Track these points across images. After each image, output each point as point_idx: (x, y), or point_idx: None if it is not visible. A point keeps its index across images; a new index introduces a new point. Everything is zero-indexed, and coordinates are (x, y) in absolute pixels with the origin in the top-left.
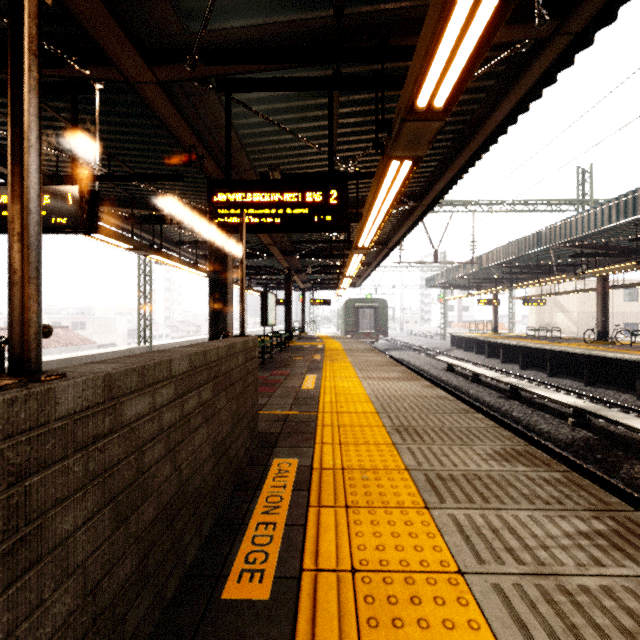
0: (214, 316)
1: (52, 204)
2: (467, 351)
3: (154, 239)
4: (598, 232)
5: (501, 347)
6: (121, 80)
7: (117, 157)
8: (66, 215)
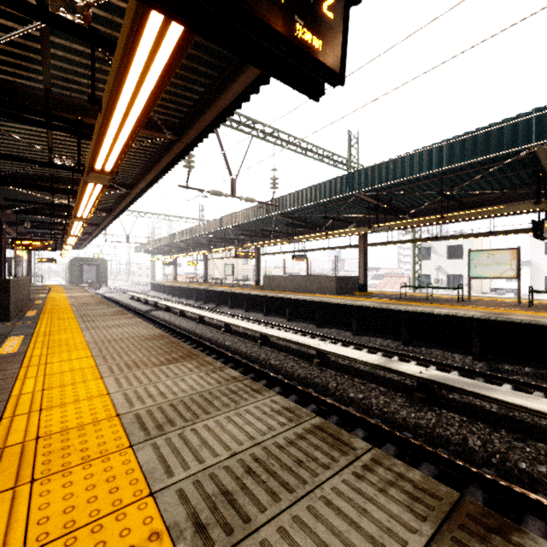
0: None
1: None
2: (158, 291)
3: None
4: (191, 238)
5: (167, 287)
6: None
7: None
8: None
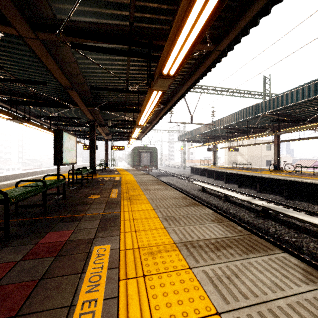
0: None
1: None
2: (201, 176)
3: None
4: (291, 106)
5: (225, 174)
6: None
7: None
8: None
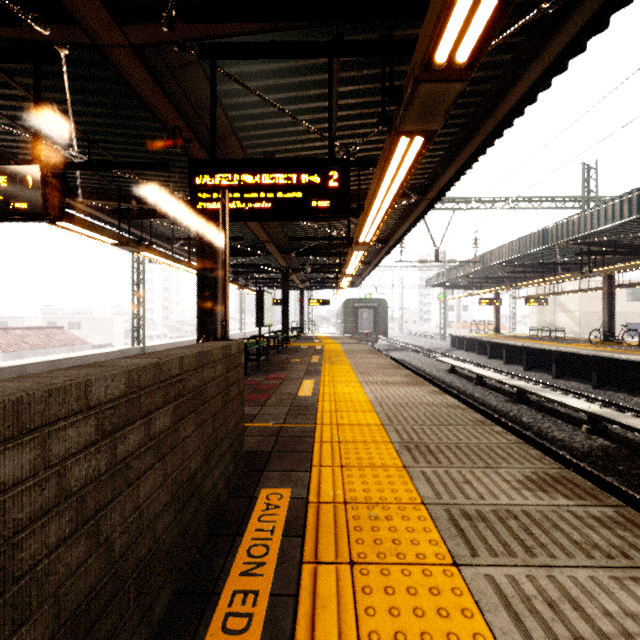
0: (203, 316)
1: (9, 187)
2: (468, 352)
3: (145, 236)
4: (607, 229)
5: (504, 348)
6: (88, 43)
7: (99, 144)
8: (26, 200)
